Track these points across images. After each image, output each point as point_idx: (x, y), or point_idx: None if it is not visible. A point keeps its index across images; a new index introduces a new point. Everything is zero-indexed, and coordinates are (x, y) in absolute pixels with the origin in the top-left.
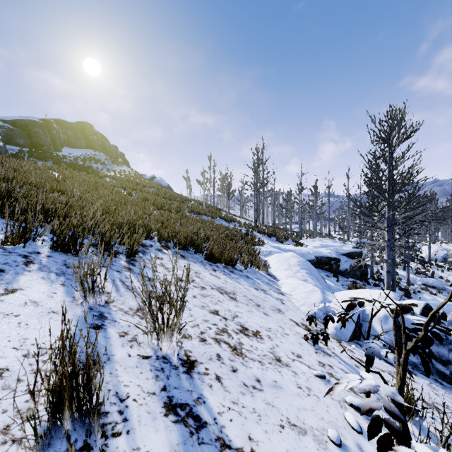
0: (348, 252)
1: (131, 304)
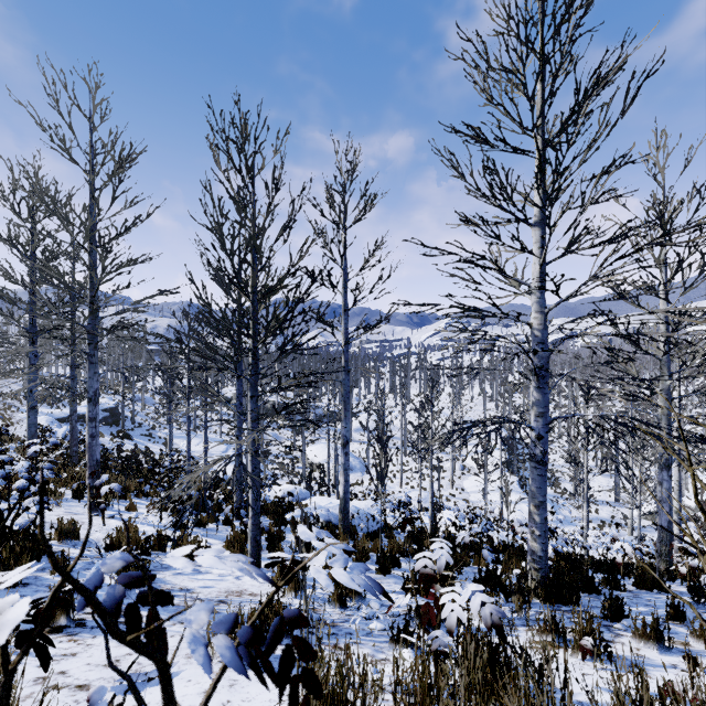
0: (105, 408)
1: None
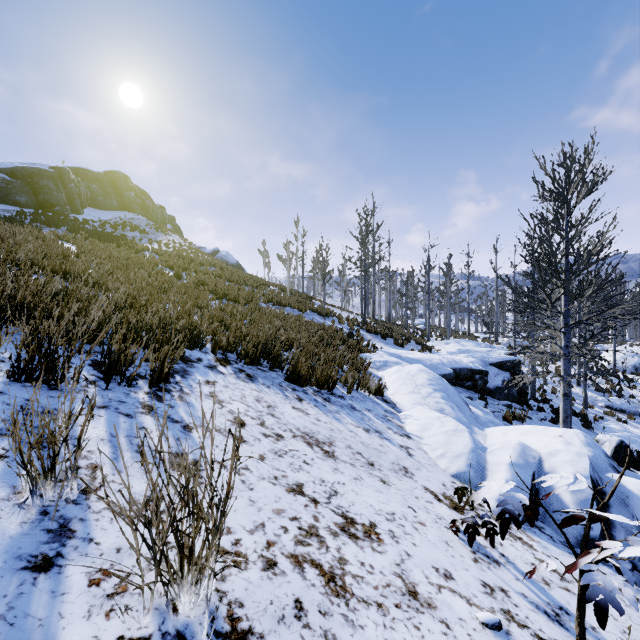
0: (499, 361)
1: (137, 488)
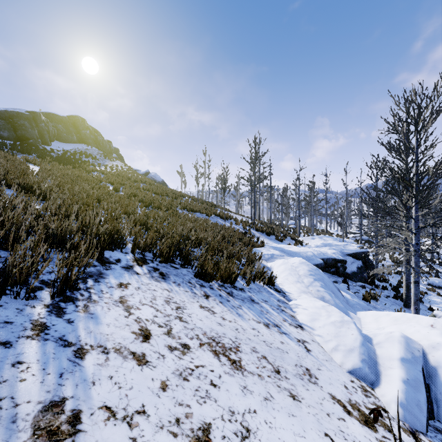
0: (354, 252)
1: None
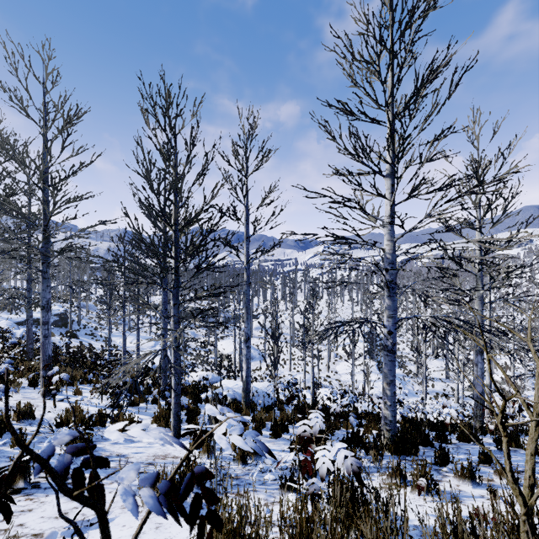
0: (56, 314)
1: None
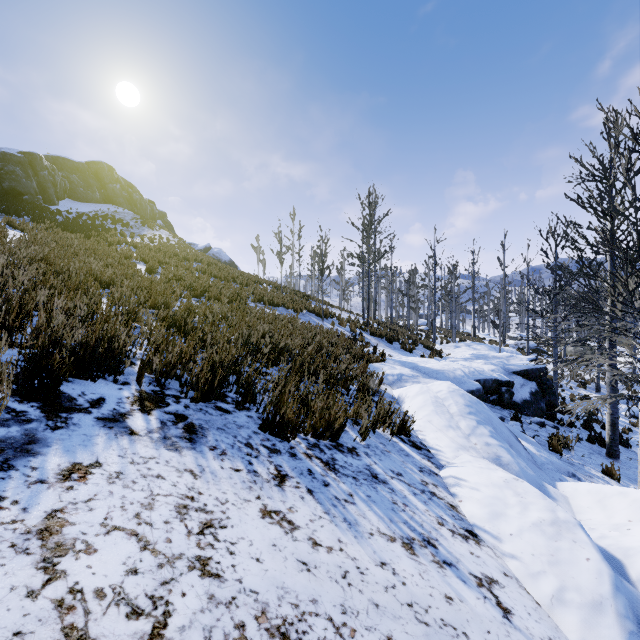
0: (524, 369)
1: None
